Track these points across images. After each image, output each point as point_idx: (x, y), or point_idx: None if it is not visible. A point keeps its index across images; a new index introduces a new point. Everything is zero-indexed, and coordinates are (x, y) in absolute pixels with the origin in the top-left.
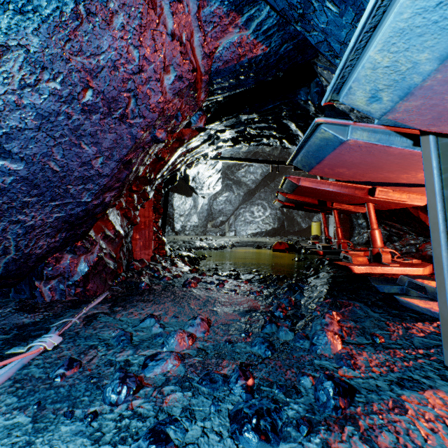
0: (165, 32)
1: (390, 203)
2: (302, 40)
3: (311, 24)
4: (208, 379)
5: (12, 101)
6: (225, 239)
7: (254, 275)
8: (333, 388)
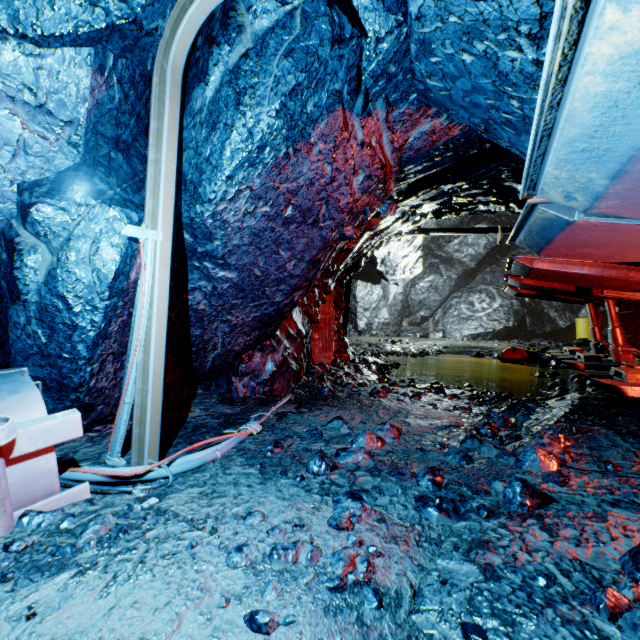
0: (355, 144)
1: None
2: None
3: (496, 135)
4: (397, 471)
5: (237, 227)
6: (428, 343)
7: (464, 390)
8: (521, 487)
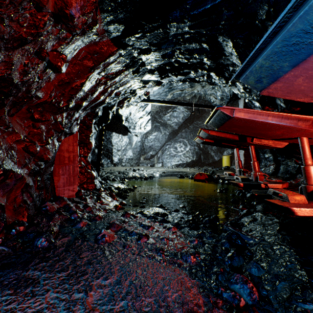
0: None
1: None
2: None
3: None
4: None
5: None
6: (154, 170)
7: (182, 213)
8: None
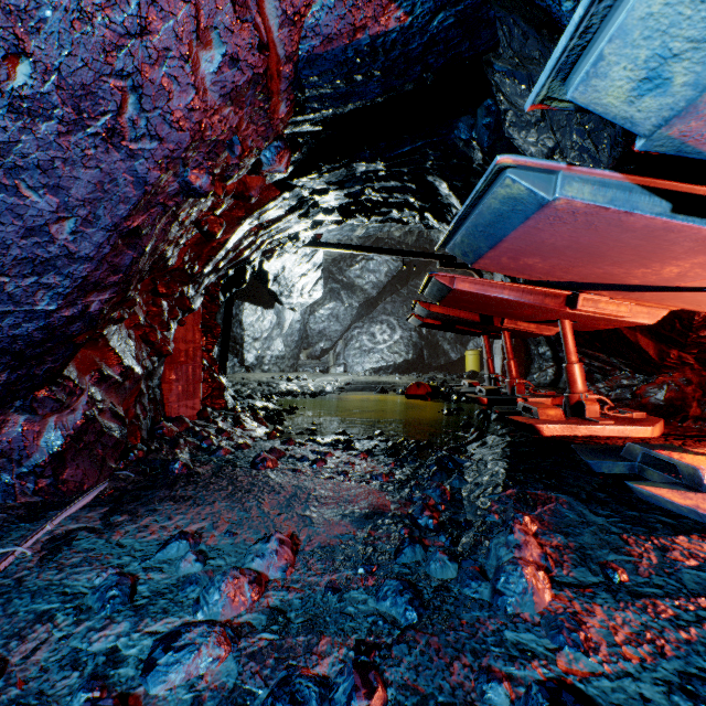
0: None
1: (599, 320)
2: (472, 8)
3: None
4: (288, 695)
5: None
6: (329, 379)
7: (377, 441)
8: None
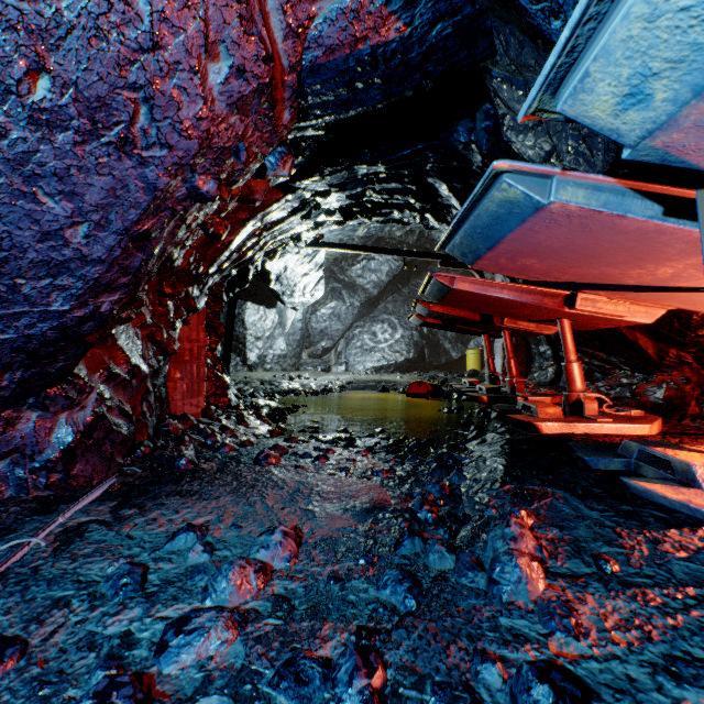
0: None
1: (597, 319)
2: (469, 18)
3: None
4: (293, 674)
5: None
6: (331, 377)
7: (378, 439)
8: (554, 702)
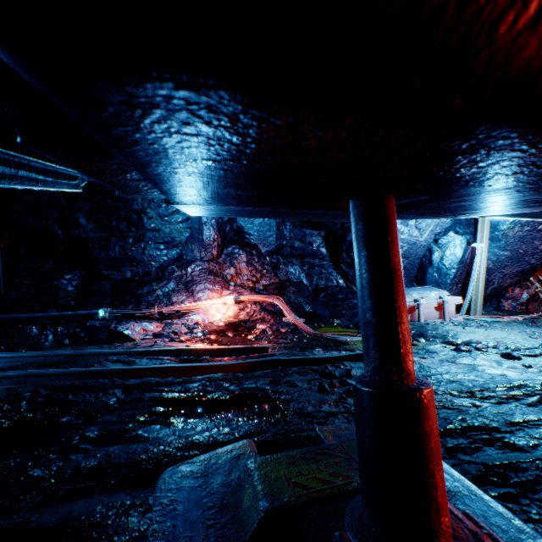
0: None
1: None
2: None
3: None
4: None
5: (512, 236)
6: None
7: None
8: None
